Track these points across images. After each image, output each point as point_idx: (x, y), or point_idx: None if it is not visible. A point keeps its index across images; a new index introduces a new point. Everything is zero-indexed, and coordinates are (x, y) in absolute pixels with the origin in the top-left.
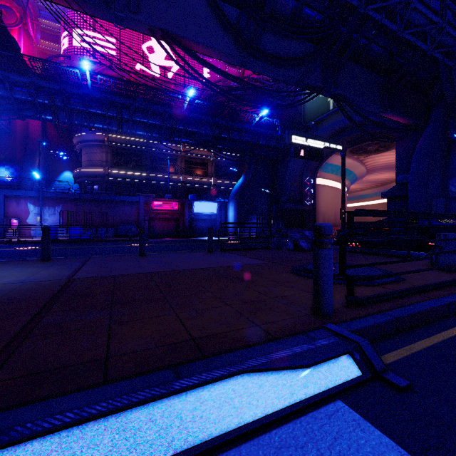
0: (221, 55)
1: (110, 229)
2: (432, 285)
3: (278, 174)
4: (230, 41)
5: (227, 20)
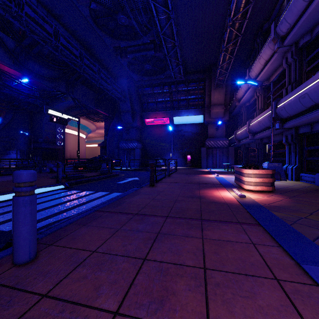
0: (1, 62)
1: None
2: (91, 176)
3: (35, 122)
4: (8, 57)
5: (8, 48)
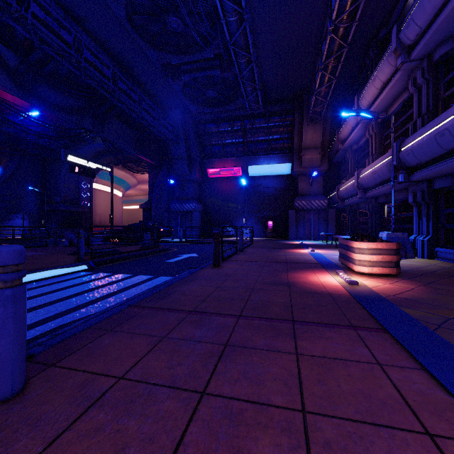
0: None
1: None
2: (128, 251)
3: (50, 174)
4: (9, 78)
5: (8, 66)
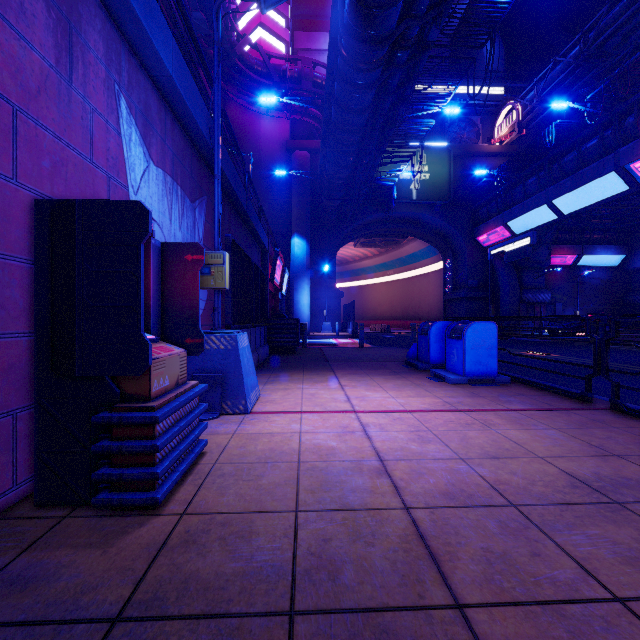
0: None
1: (265, 328)
2: None
3: (318, 246)
4: None
5: None
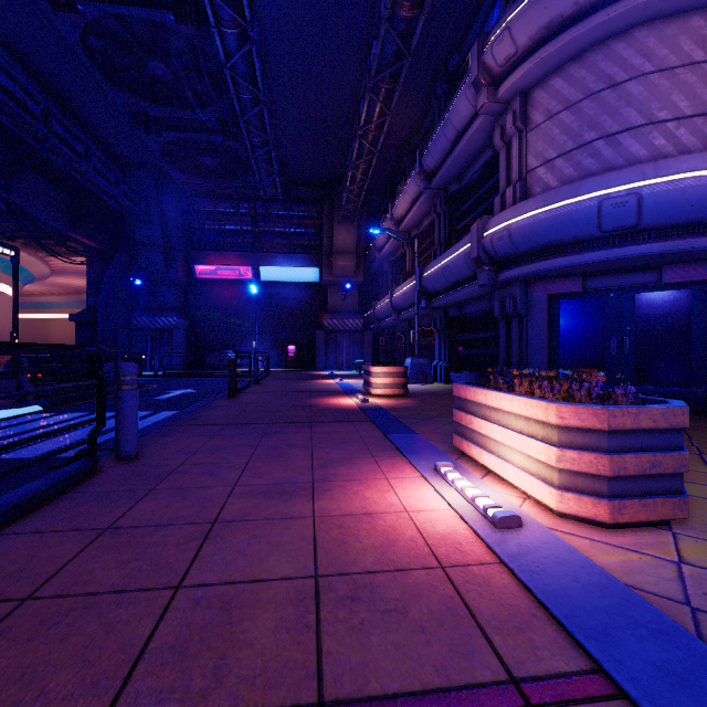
0: None
1: None
2: (86, 389)
3: None
4: None
5: None
